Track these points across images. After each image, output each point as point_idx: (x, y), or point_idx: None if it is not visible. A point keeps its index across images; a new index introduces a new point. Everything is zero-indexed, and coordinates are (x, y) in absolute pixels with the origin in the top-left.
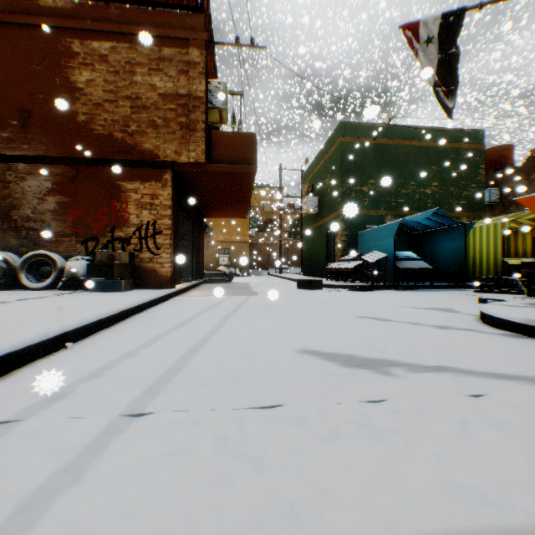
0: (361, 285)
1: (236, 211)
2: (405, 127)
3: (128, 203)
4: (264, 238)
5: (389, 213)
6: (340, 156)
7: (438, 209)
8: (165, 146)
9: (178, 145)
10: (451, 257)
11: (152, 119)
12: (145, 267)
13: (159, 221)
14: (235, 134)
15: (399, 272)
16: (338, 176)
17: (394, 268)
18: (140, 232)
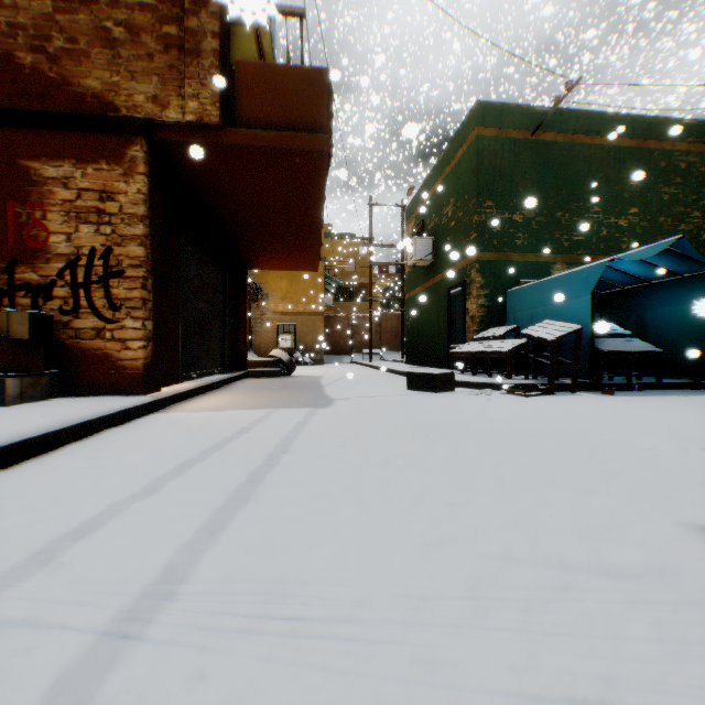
0: (526, 383)
1: (299, 257)
2: (585, 114)
3: (48, 208)
4: (346, 310)
5: (558, 259)
6: (476, 161)
7: (675, 240)
8: (132, 87)
9: (160, 84)
10: (685, 333)
11: (103, 26)
12: (87, 349)
13: (117, 250)
14: (285, 69)
15: (600, 360)
16: (472, 196)
17: (592, 352)
18: (76, 273)
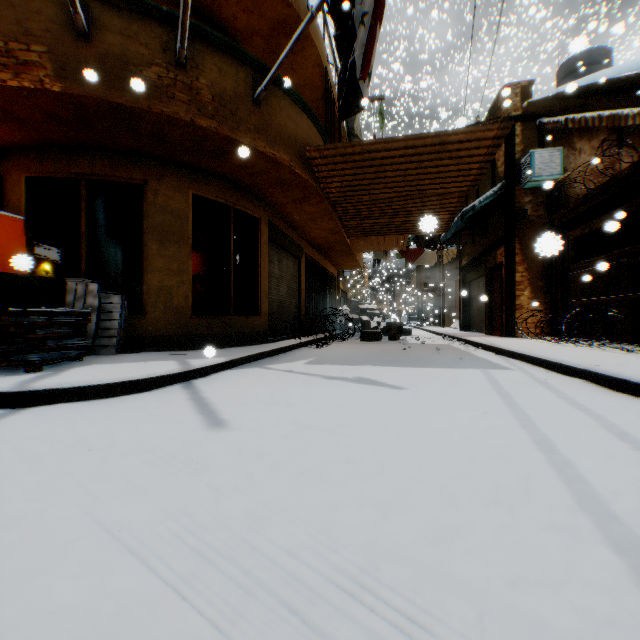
0: None
1: None
2: None
3: None
4: None
5: None
6: None
7: None
8: None
9: None
10: None
11: None
12: None
13: None
14: None
15: None
16: None
17: None
18: None
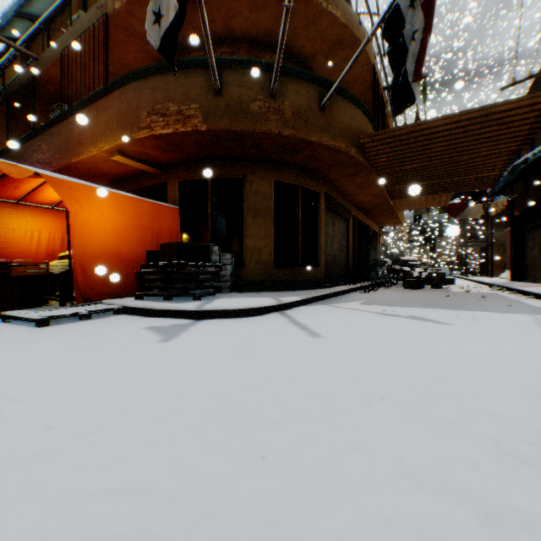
0: None
1: None
2: None
3: None
4: None
5: None
6: None
7: None
8: None
9: None
10: None
11: None
12: None
13: None
14: None
15: None
16: None
17: None
18: None
